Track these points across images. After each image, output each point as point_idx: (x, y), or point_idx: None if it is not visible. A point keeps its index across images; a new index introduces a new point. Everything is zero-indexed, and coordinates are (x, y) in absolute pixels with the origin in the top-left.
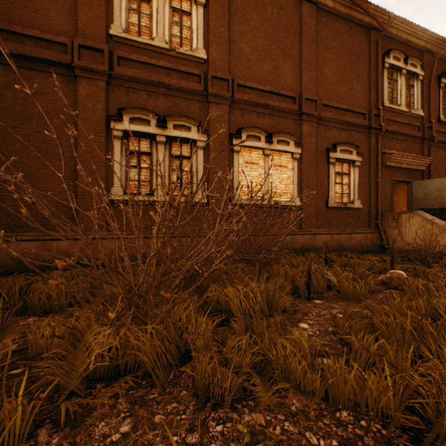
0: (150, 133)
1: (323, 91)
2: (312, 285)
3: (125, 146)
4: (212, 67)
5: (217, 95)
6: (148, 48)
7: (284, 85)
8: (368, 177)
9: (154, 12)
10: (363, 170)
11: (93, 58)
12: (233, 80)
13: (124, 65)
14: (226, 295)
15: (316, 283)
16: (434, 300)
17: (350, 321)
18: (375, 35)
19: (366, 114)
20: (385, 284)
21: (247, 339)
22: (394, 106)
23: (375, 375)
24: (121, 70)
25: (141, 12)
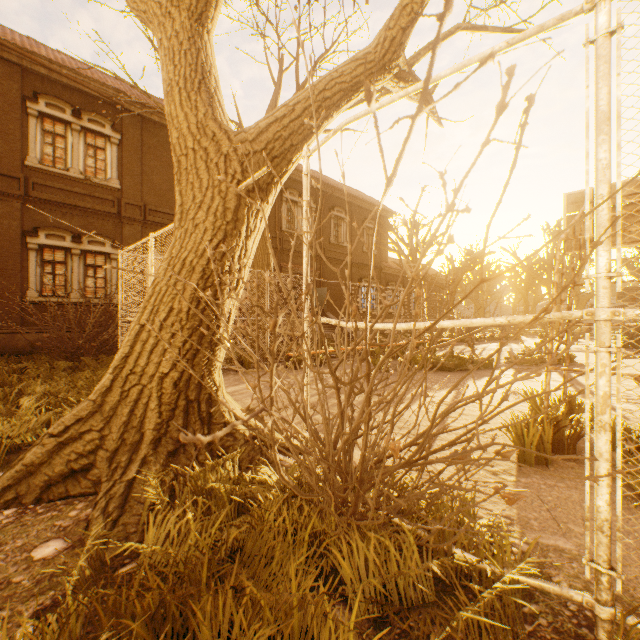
0: (66, 247)
1: None
2: None
3: (41, 256)
4: (126, 195)
5: (131, 219)
6: (64, 176)
7: None
8: None
9: (69, 146)
10: None
11: (9, 183)
12: (146, 206)
13: (40, 189)
14: None
15: None
16: None
17: None
18: None
19: None
20: None
21: None
22: (291, 230)
23: None
24: (37, 194)
25: (56, 146)
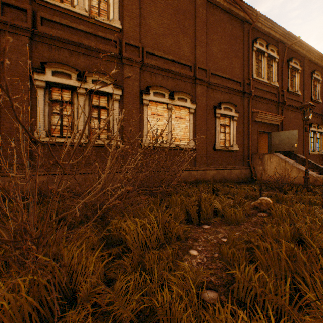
0: (71, 85)
1: (211, 63)
2: (202, 212)
3: (48, 95)
4: (126, 36)
5: (130, 59)
6: (70, 13)
7: (183, 56)
8: (243, 128)
9: None
10: (239, 123)
11: (17, 15)
12: (143, 48)
13: (47, 26)
14: (127, 226)
15: (205, 210)
16: (297, 225)
17: (233, 249)
18: (247, 26)
19: (241, 83)
20: (256, 208)
21: (137, 277)
22: (260, 78)
23: (259, 314)
24: (44, 29)
25: None
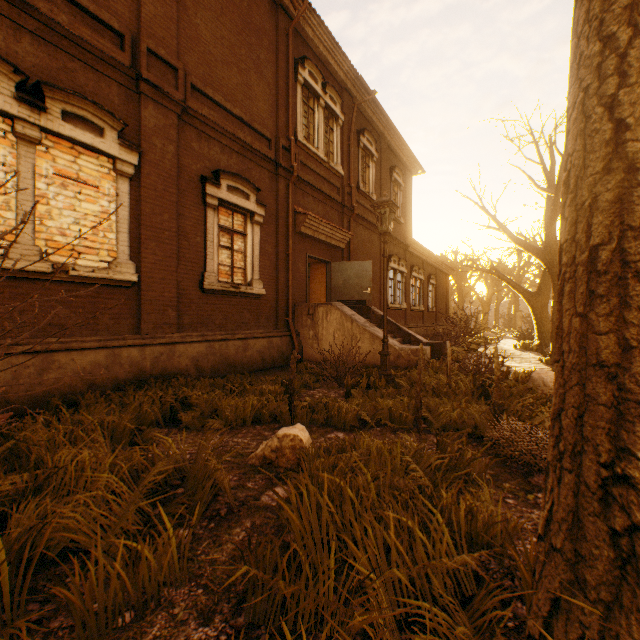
0: None
1: (194, 61)
2: None
3: None
4: None
5: None
6: None
7: None
8: (277, 245)
9: None
10: (268, 232)
11: None
12: None
13: None
14: None
15: None
16: None
17: None
18: (286, 21)
19: (272, 141)
20: (269, 465)
21: None
22: (311, 146)
23: None
24: None
25: None
